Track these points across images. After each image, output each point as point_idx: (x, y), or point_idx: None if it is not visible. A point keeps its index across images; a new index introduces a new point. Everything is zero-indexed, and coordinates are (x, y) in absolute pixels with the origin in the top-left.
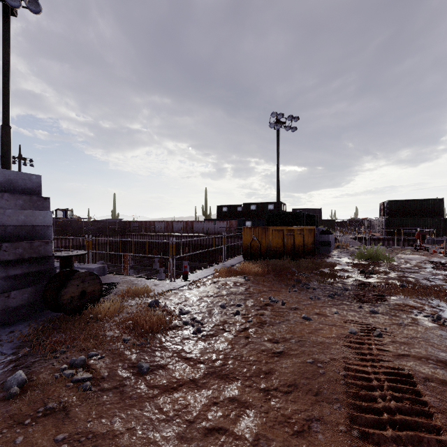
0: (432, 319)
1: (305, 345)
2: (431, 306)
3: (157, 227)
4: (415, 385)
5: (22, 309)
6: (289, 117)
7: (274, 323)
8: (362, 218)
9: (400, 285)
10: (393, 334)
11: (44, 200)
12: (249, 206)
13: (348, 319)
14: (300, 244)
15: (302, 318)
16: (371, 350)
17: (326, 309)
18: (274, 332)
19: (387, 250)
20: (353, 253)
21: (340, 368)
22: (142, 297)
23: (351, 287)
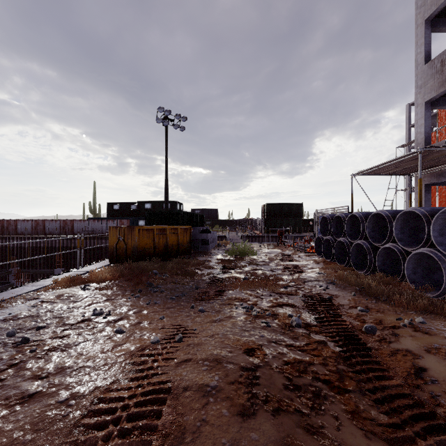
0: (246, 310)
1: (80, 373)
2: (257, 296)
3: (20, 227)
4: (165, 402)
5: None
6: (177, 116)
7: (69, 347)
8: (249, 218)
9: (243, 278)
10: (197, 335)
11: None
12: (144, 204)
13: (168, 324)
14: (174, 244)
15: (115, 332)
16: (156, 362)
17: (154, 315)
18: (55, 362)
19: (258, 246)
20: (229, 249)
21: (95, 400)
22: None
23: (203, 285)
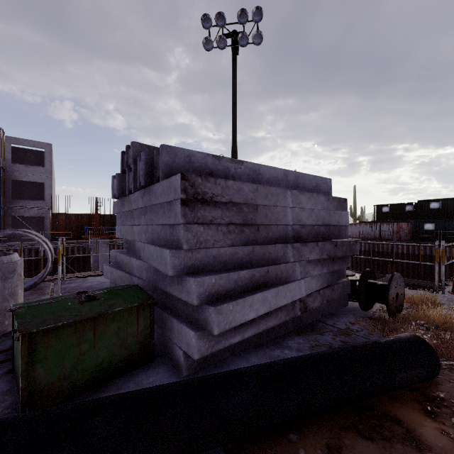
0: None
1: None
2: None
3: None
4: None
5: (335, 302)
6: None
7: None
8: None
9: None
10: None
11: (344, 201)
12: (428, 204)
13: None
14: None
15: None
16: None
17: None
18: None
19: None
20: None
21: None
22: (442, 308)
23: None
